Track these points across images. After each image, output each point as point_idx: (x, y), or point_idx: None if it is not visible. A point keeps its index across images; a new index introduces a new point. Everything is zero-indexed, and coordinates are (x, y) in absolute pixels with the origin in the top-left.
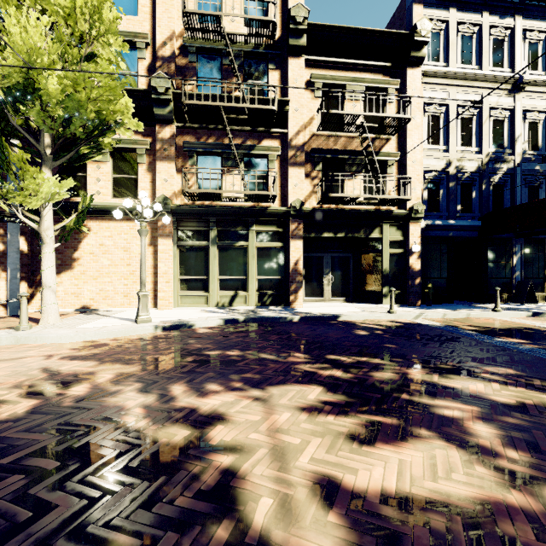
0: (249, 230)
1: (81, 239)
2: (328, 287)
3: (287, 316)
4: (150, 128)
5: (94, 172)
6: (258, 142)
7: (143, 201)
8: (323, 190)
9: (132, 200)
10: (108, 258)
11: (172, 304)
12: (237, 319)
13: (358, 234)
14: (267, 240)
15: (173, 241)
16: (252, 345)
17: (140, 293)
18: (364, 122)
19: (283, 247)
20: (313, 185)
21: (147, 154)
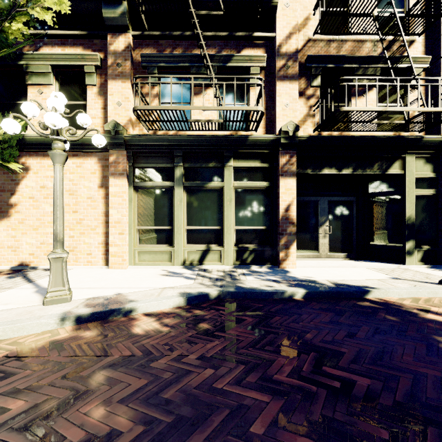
0: (225, 166)
1: (19, 180)
2: (324, 240)
3: (283, 288)
4: (102, 41)
5: (35, 98)
6: (236, 52)
7: (48, 102)
8: (328, 106)
9: (80, 132)
10: (51, 204)
11: (127, 261)
12: (207, 295)
13: (371, 169)
14: (248, 179)
15: (129, 181)
16: (236, 419)
17: (49, 256)
18: (393, 1)
19: (269, 188)
20: (308, 106)
21: (97, 74)
